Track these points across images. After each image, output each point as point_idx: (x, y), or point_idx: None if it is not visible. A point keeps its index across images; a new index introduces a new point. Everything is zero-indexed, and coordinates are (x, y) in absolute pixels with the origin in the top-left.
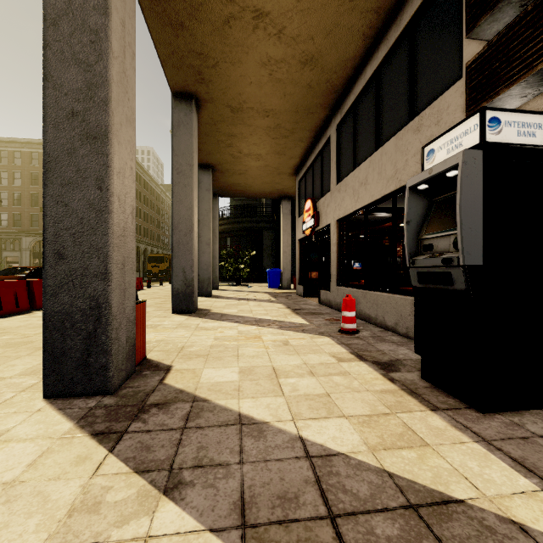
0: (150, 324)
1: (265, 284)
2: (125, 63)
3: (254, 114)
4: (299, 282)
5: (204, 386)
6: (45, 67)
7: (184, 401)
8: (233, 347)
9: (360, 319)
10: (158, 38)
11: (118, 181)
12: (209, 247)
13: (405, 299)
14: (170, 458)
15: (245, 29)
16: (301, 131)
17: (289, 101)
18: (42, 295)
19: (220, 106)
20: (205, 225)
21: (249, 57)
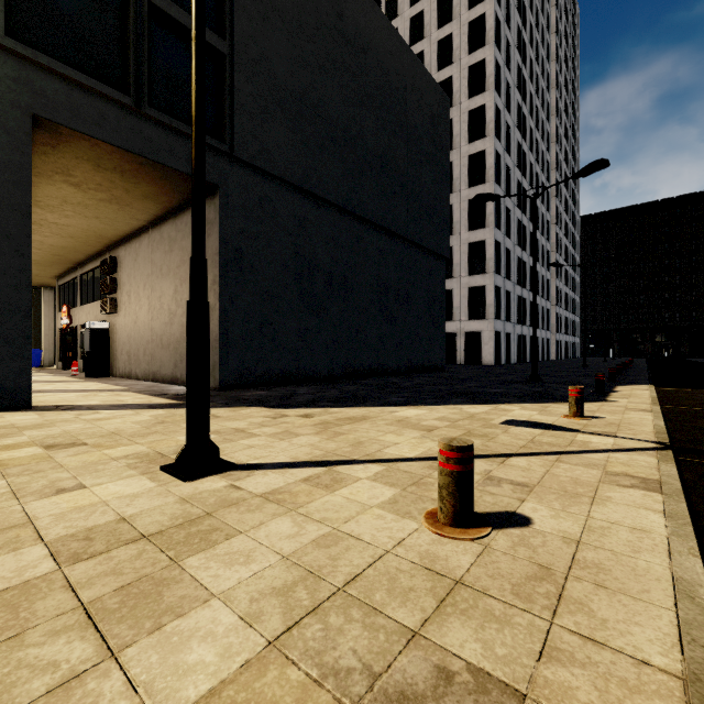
0: None
1: None
2: None
3: None
4: (60, 359)
5: None
6: None
7: None
8: None
9: None
10: None
11: None
12: None
13: None
14: None
15: None
16: (58, 267)
17: (47, 260)
18: None
19: None
20: None
21: None
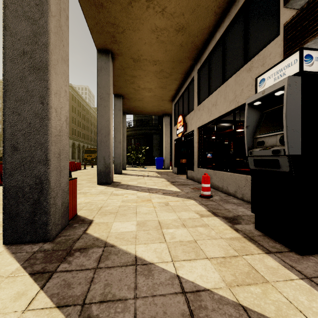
0: (82, 191)
1: (154, 166)
2: (61, 21)
3: (147, 63)
4: (175, 165)
5: (112, 235)
6: (4, 21)
7: (98, 247)
8: (133, 207)
9: (212, 188)
10: (87, 14)
11: (55, 98)
12: (121, 144)
13: (241, 176)
14: (84, 294)
15: (141, 8)
16: (176, 73)
17: (169, 55)
18: (3, 175)
19: (126, 58)
20: (118, 131)
21: (144, 26)
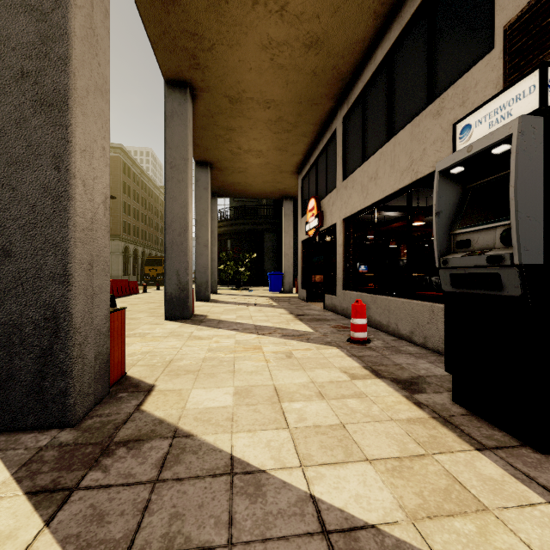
0: (139, 332)
1: (266, 288)
2: (94, 18)
3: (254, 106)
4: (302, 285)
5: (189, 414)
6: None
7: (162, 437)
8: (229, 360)
9: (369, 326)
10: (147, 15)
11: (82, 160)
12: (207, 249)
13: (422, 305)
14: (129, 536)
15: (244, 4)
16: (304, 124)
17: (292, 90)
18: None
19: (217, 96)
20: (203, 225)
21: (248, 38)
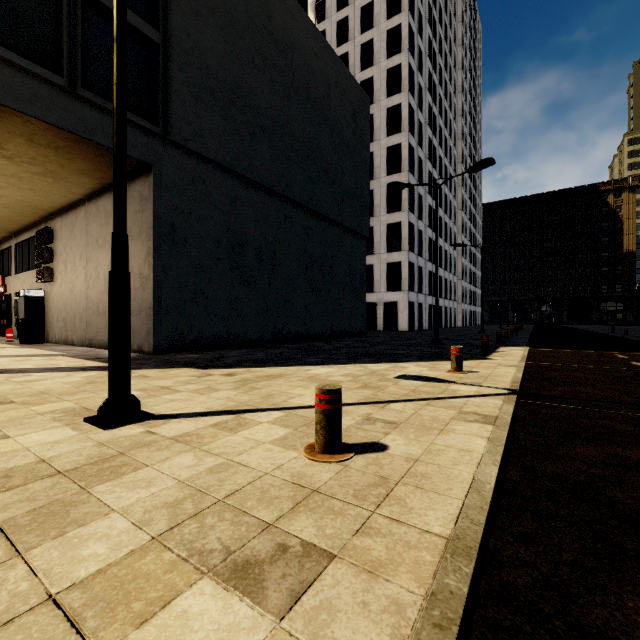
0: None
1: None
2: None
3: None
4: None
5: None
6: None
7: None
8: None
9: None
10: None
11: None
12: None
13: None
14: None
15: None
16: None
17: None
18: None
19: None
20: None
21: None
